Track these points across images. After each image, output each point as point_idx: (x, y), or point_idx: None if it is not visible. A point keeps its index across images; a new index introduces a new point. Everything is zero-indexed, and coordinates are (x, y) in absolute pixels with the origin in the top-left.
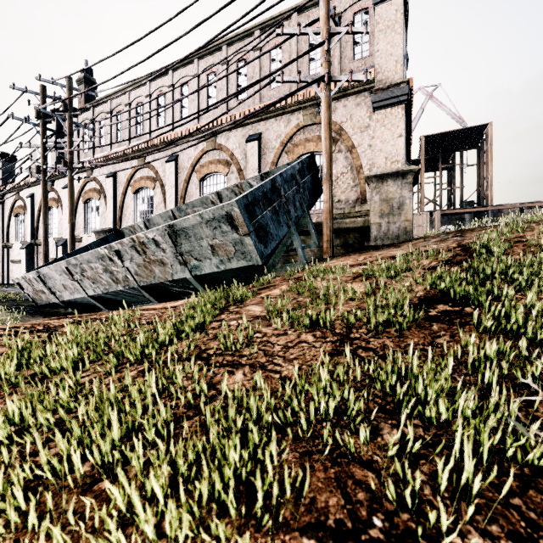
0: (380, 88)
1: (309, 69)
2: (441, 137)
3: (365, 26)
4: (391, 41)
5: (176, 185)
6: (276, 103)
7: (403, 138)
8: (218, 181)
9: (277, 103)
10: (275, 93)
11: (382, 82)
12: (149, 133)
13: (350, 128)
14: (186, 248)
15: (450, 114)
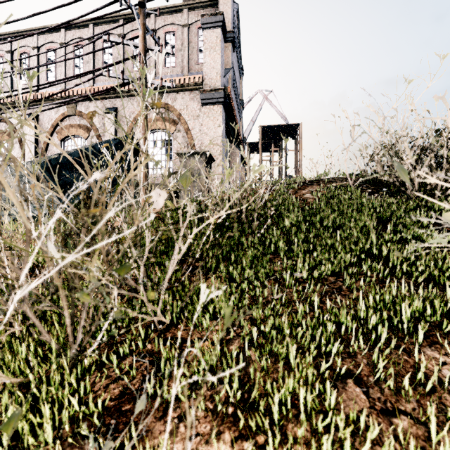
0: (206, 90)
1: (165, 62)
2: (272, 129)
3: (171, 50)
4: (213, 58)
5: (35, 142)
6: (111, 90)
7: (221, 128)
8: (79, 143)
9: (112, 90)
10: (137, 75)
11: (207, 86)
12: (11, 88)
13: (187, 115)
14: (3, 197)
15: (278, 112)
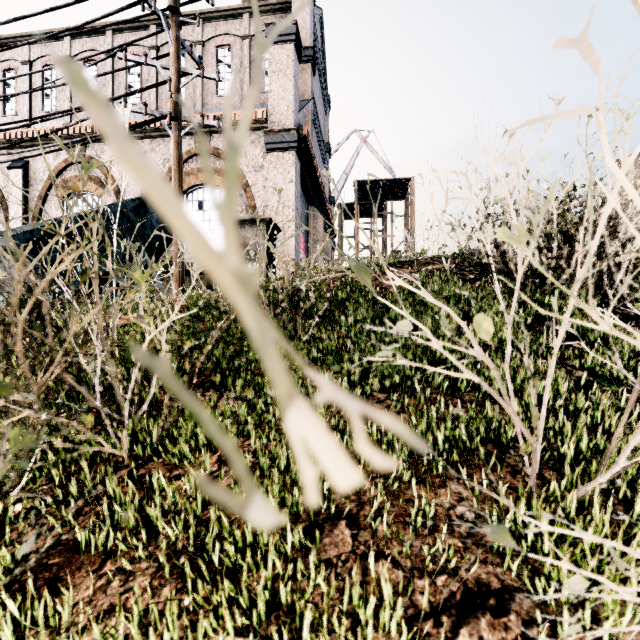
0: (272, 130)
1: (216, 88)
2: (373, 184)
3: (217, 74)
4: (283, 86)
5: (24, 201)
6: (130, 129)
7: (294, 184)
8: (90, 202)
9: (132, 129)
10: None
11: (275, 124)
12: None
13: (245, 165)
14: None
15: (382, 162)
